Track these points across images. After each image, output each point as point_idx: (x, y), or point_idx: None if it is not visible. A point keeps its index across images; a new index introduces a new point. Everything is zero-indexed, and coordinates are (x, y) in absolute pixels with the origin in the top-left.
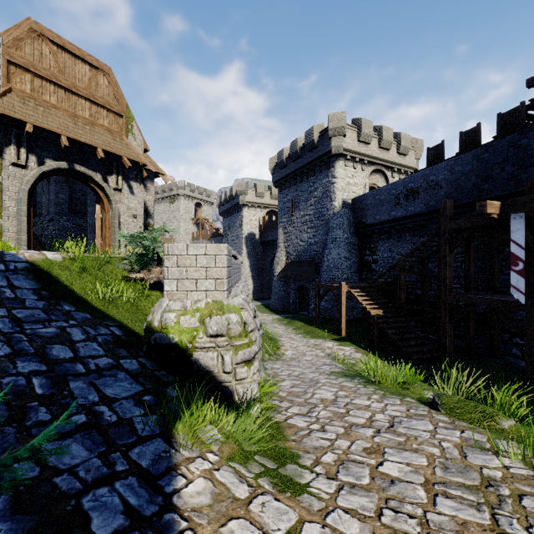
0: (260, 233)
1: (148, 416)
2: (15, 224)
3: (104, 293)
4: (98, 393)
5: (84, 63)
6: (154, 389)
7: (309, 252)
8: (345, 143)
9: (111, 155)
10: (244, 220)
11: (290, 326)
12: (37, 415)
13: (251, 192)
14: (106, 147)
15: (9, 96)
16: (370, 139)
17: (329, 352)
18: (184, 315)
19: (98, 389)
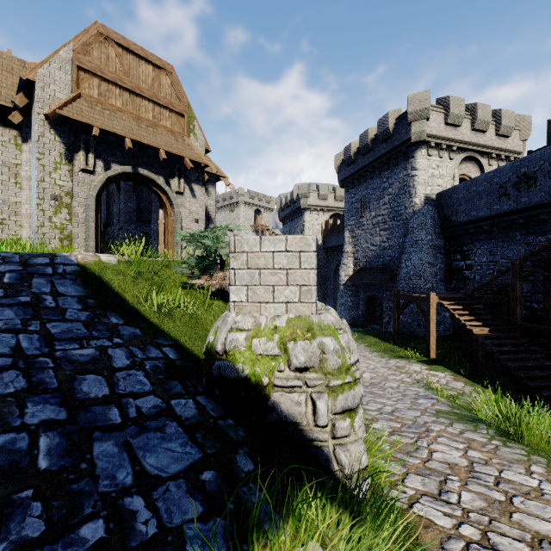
0: (323, 238)
1: (209, 521)
2: (84, 231)
3: (160, 302)
4: (132, 466)
5: (148, 64)
6: (218, 455)
7: (383, 257)
8: (428, 128)
9: (173, 157)
10: (305, 225)
11: (362, 342)
12: (23, 523)
13: (313, 194)
14: (168, 148)
15: (78, 101)
16: (460, 121)
17: (418, 378)
18: (258, 337)
19: (135, 457)
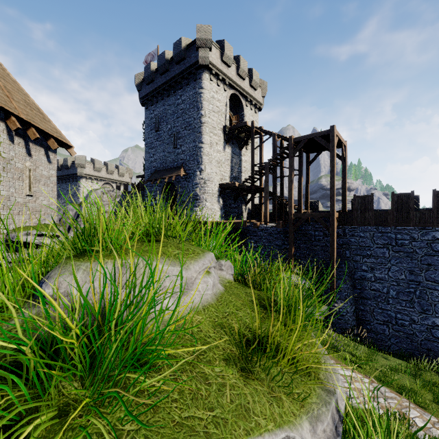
0: None
1: None
2: None
3: None
4: None
5: None
6: None
7: None
8: (85, 171)
9: None
10: None
11: None
12: None
13: None
14: None
15: None
16: (100, 170)
17: None
18: None
19: None
